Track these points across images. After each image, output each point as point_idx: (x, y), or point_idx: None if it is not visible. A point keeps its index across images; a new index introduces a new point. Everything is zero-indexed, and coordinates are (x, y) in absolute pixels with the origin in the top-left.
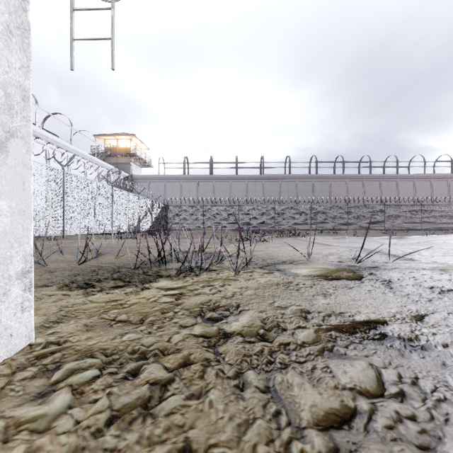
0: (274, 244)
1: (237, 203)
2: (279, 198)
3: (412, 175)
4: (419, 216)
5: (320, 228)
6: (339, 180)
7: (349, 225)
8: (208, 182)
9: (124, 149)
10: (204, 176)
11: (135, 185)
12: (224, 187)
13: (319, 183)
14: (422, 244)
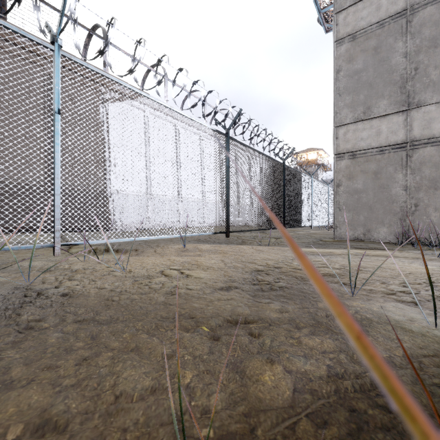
0: None
1: None
2: None
3: None
4: None
5: None
6: None
7: None
8: None
9: (312, 161)
10: None
11: None
12: None
13: None
14: None
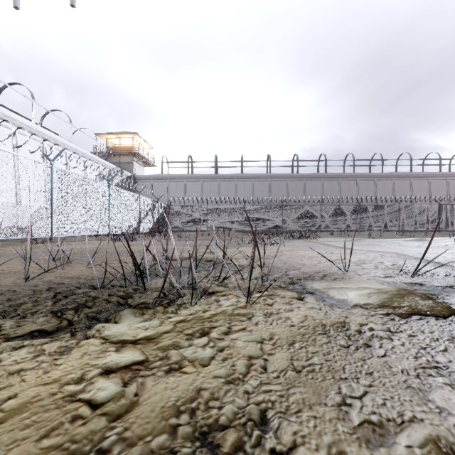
0: (286, 247)
1: (243, 203)
2: (286, 198)
3: (427, 173)
4: (436, 217)
5: (331, 230)
6: (349, 179)
7: (361, 226)
8: (213, 181)
9: (126, 148)
10: (208, 175)
11: (138, 185)
12: (229, 187)
13: (328, 182)
14: (453, 247)
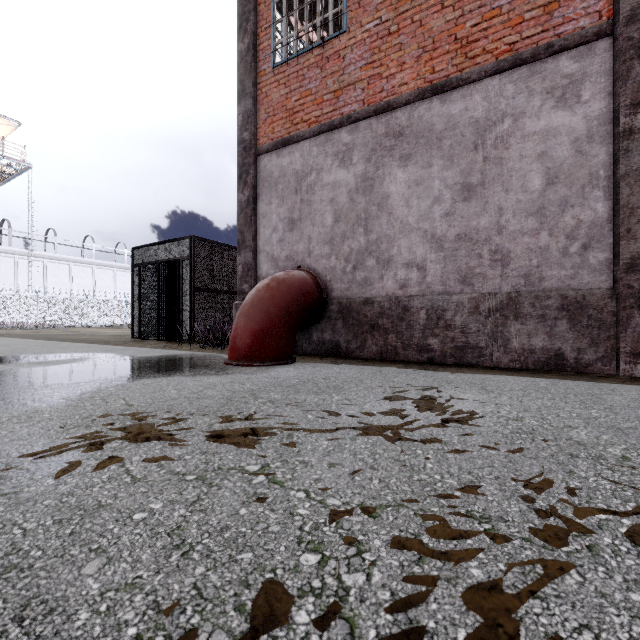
0: None
1: None
2: None
3: None
4: None
5: None
6: None
7: None
8: None
9: None
10: None
11: None
12: None
13: None
14: None
